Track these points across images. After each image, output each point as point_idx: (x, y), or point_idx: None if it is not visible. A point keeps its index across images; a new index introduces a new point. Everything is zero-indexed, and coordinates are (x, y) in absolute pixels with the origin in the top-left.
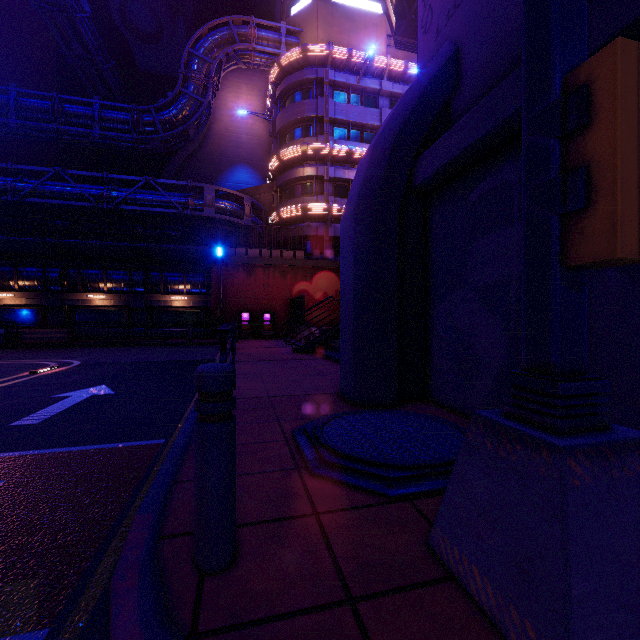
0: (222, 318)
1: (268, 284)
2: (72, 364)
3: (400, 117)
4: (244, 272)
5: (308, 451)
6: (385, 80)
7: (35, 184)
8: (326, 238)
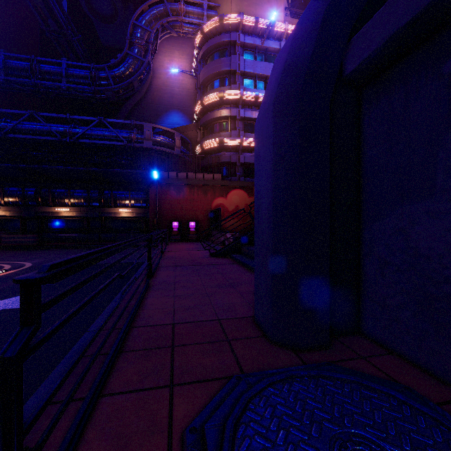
0: (158, 226)
1: (193, 199)
2: (22, 267)
3: None
4: (175, 190)
5: None
6: (283, 41)
7: (14, 123)
8: (238, 164)
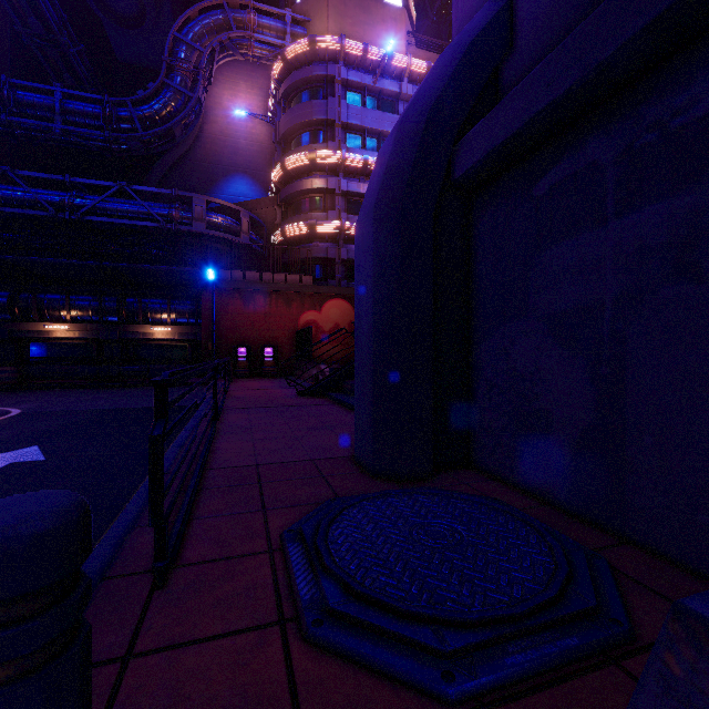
0: (214, 353)
1: (270, 313)
2: (8, 414)
3: (436, 84)
4: (241, 299)
5: (302, 581)
6: (405, 82)
7: None
8: (338, 261)
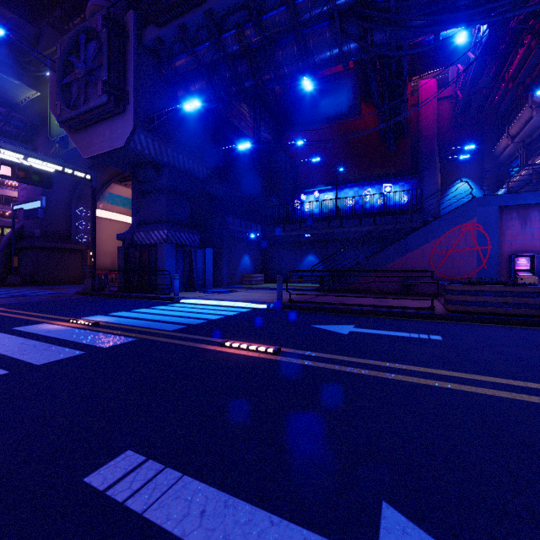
0: None
1: None
2: None
3: (11, 237)
4: None
5: None
6: None
7: None
8: None
